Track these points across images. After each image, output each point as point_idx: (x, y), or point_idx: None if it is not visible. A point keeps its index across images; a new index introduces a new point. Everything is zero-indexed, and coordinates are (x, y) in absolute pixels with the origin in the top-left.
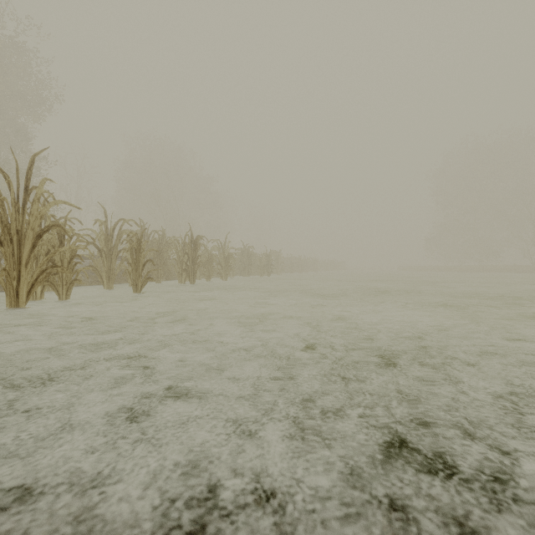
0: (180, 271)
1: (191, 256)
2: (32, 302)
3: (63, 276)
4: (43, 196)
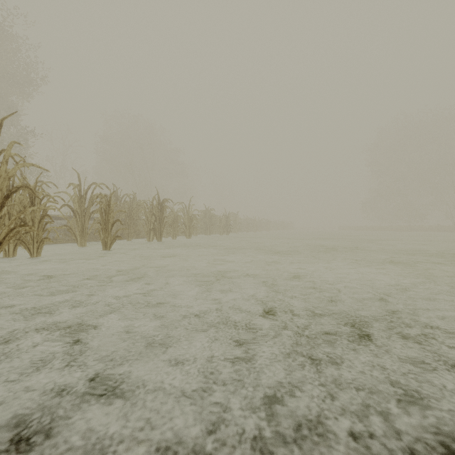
0: (149, 230)
1: (158, 217)
2: (5, 259)
3: (34, 234)
4: (13, 158)
